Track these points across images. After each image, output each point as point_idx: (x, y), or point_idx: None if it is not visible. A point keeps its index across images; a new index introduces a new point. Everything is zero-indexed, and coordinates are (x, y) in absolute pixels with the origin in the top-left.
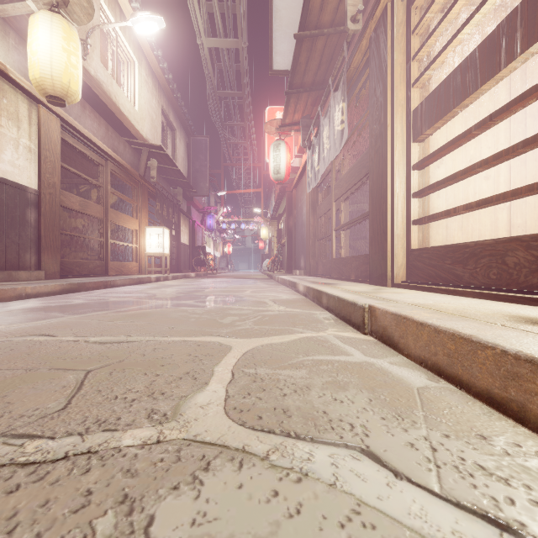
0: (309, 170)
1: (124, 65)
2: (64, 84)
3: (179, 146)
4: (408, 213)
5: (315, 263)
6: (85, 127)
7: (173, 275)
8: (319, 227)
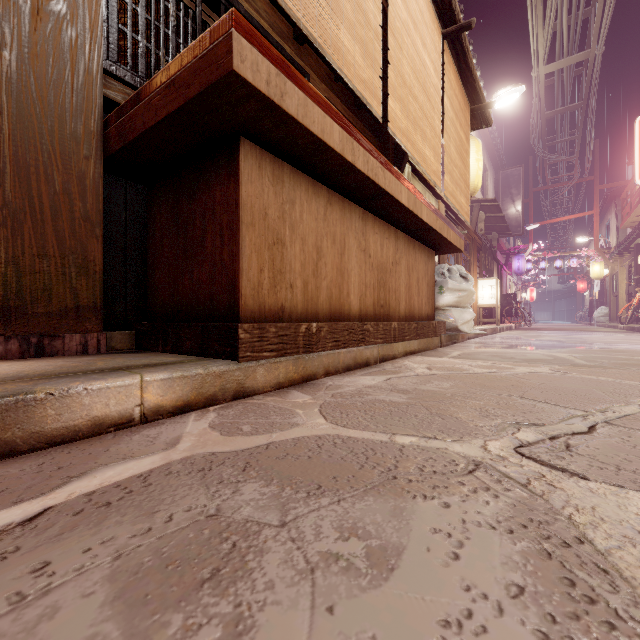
0: None
1: None
2: (475, 185)
3: (489, 187)
4: None
5: None
6: None
7: (505, 326)
8: None
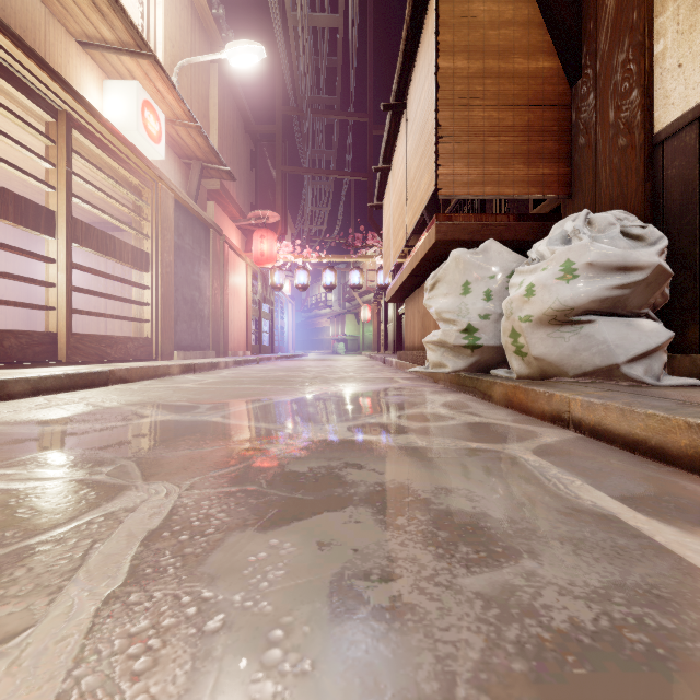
0: None
1: None
2: None
3: None
4: None
5: None
6: None
7: None
8: None
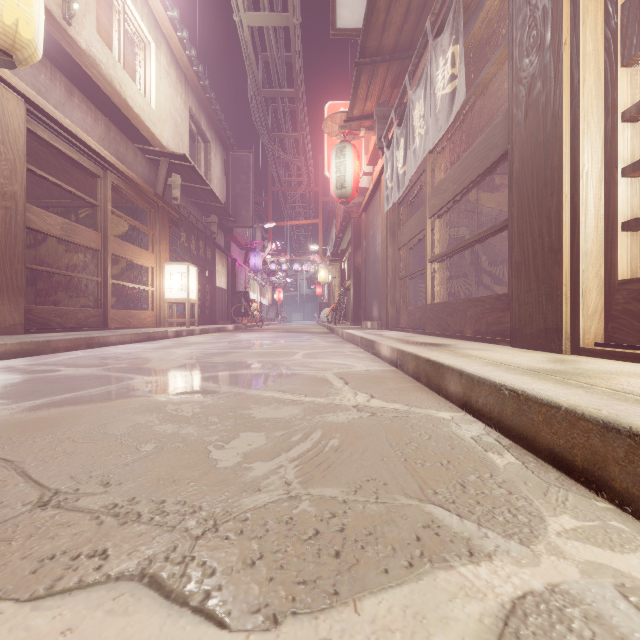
0: (388, 177)
1: (136, 47)
2: (7, 26)
3: (214, 163)
4: (609, 210)
5: (395, 312)
6: (72, 121)
7: (202, 328)
8: (401, 260)
